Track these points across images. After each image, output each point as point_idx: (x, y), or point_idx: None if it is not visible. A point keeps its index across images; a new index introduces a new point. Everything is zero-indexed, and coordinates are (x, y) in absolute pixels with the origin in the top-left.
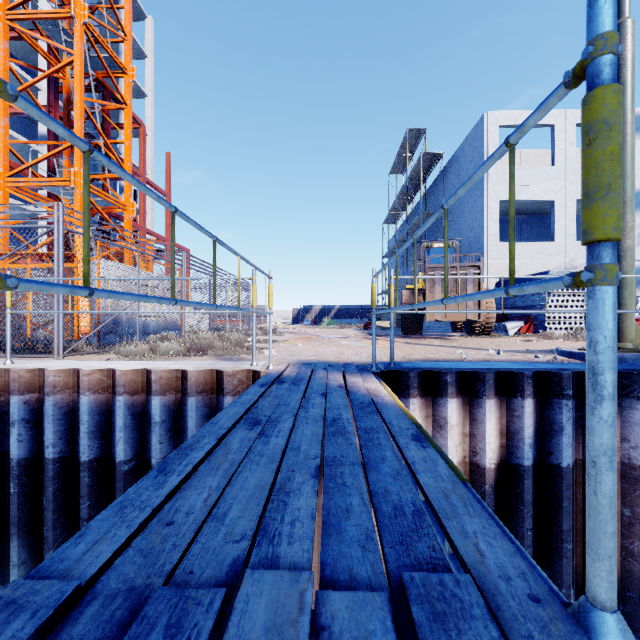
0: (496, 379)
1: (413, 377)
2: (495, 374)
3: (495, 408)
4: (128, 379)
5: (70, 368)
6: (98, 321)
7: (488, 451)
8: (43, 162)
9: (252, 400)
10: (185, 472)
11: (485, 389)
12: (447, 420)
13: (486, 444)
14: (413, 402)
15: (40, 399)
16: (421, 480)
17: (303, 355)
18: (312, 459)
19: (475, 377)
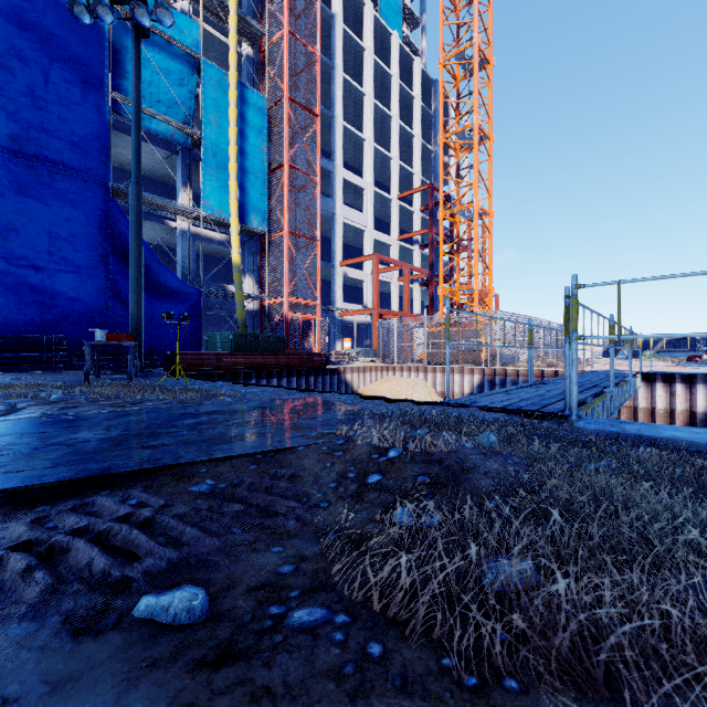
0: (703, 377)
1: (658, 375)
2: (702, 375)
3: (702, 389)
4: (535, 372)
5: (514, 368)
6: (492, 354)
7: (697, 406)
8: (415, 256)
9: (589, 372)
10: (583, 374)
11: (696, 381)
12: (675, 392)
13: (696, 403)
14: (658, 384)
15: (503, 378)
16: (623, 375)
17: (608, 369)
18: (604, 374)
19: (692, 376)
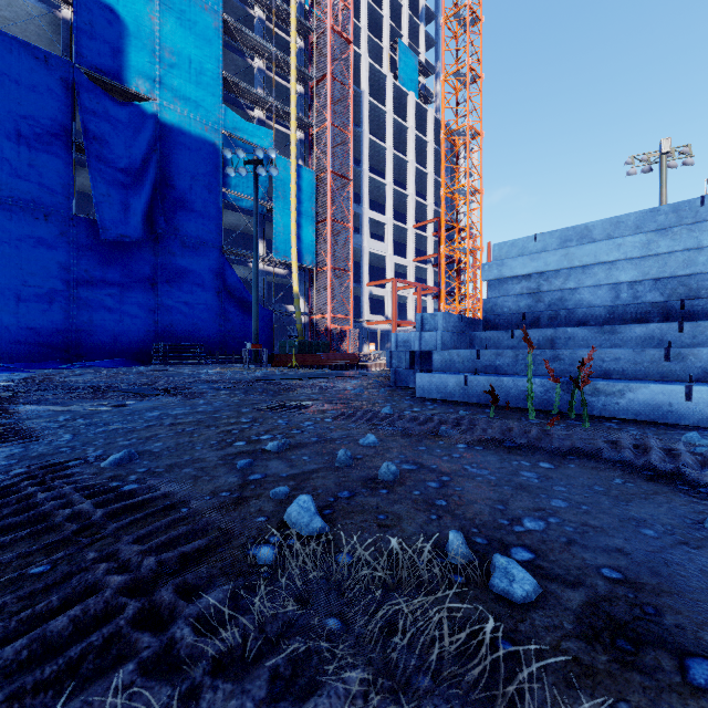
0: None
1: None
2: None
3: None
4: None
5: None
6: None
7: None
8: (429, 273)
9: None
10: None
11: None
12: None
13: None
14: None
15: None
16: None
17: None
18: None
19: None
